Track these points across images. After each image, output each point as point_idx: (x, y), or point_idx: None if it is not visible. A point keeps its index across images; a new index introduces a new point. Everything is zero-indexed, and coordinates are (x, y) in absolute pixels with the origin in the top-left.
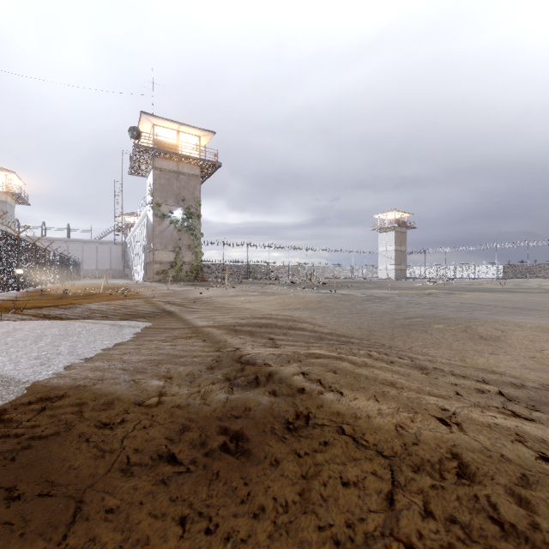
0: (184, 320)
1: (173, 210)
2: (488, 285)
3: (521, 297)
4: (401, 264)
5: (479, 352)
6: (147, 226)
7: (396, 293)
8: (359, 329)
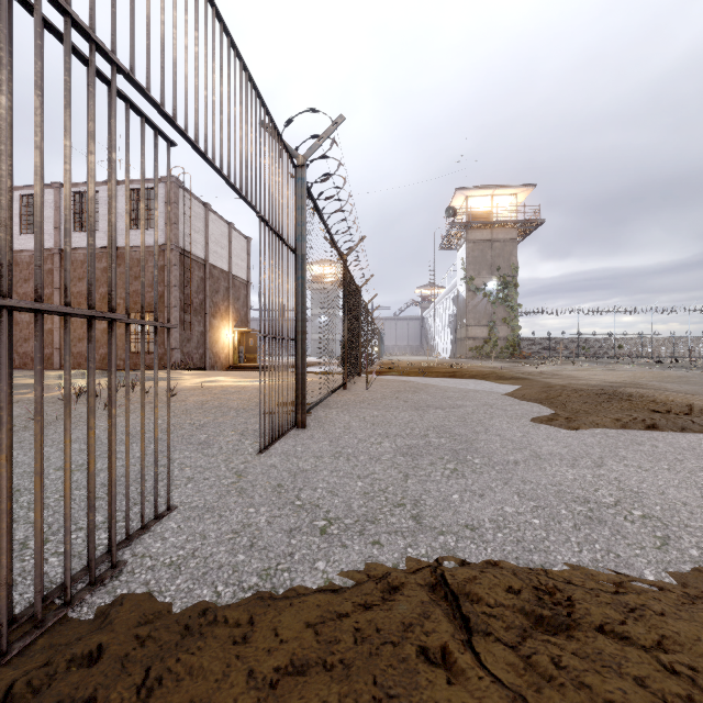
0: (543, 382)
1: (487, 282)
2: None
3: None
4: None
5: None
6: (458, 301)
7: None
8: None
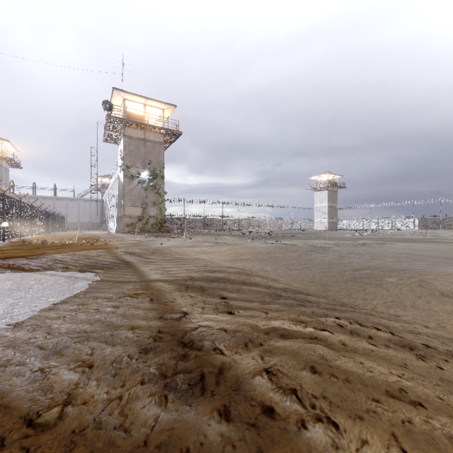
0: (140, 272)
1: (141, 172)
2: (409, 235)
3: (447, 247)
4: (333, 218)
5: (452, 315)
6: (119, 186)
7: (334, 243)
8: (313, 284)
